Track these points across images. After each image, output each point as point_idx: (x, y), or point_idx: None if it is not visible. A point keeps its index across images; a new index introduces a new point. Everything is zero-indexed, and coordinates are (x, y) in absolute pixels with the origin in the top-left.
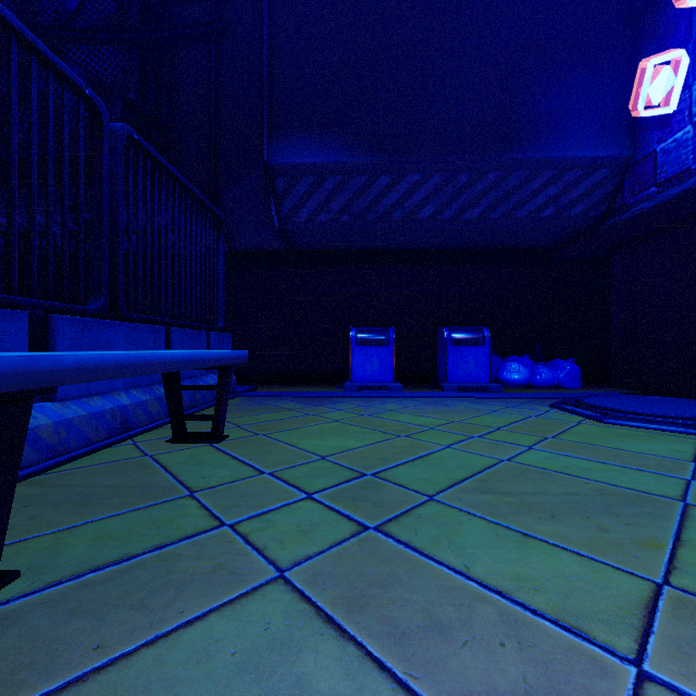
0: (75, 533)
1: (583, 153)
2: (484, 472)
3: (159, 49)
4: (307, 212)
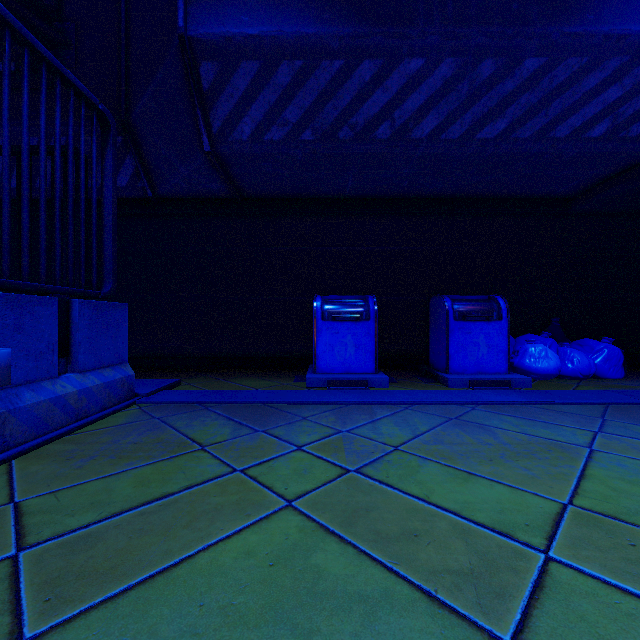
0: None
1: None
2: None
3: None
4: (250, 124)
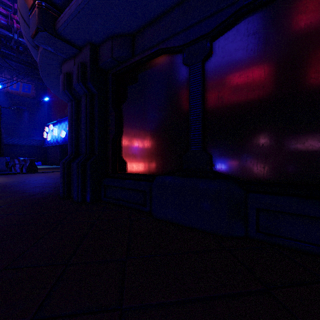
0: None
1: (38, 139)
2: None
3: None
4: None
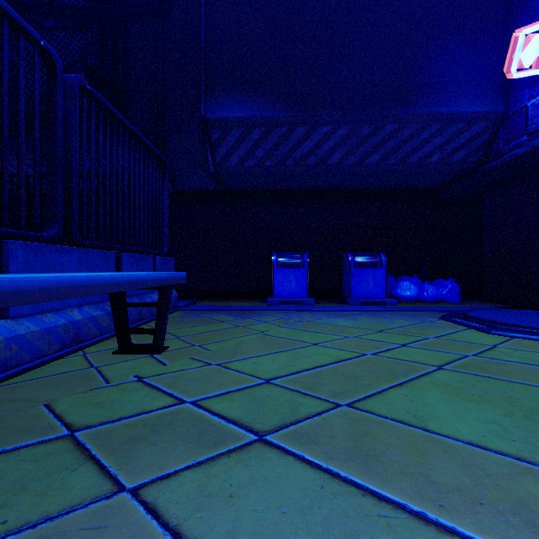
0: (1, 459)
1: (465, 109)
2: (400, 384)
3: (116, 25)
4: (237, 158)
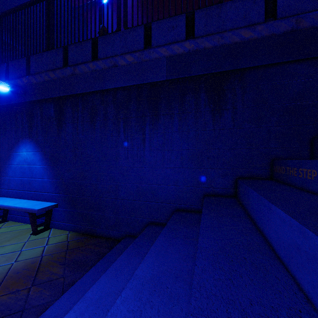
0: None
1: None
2: None
3: None
4: None
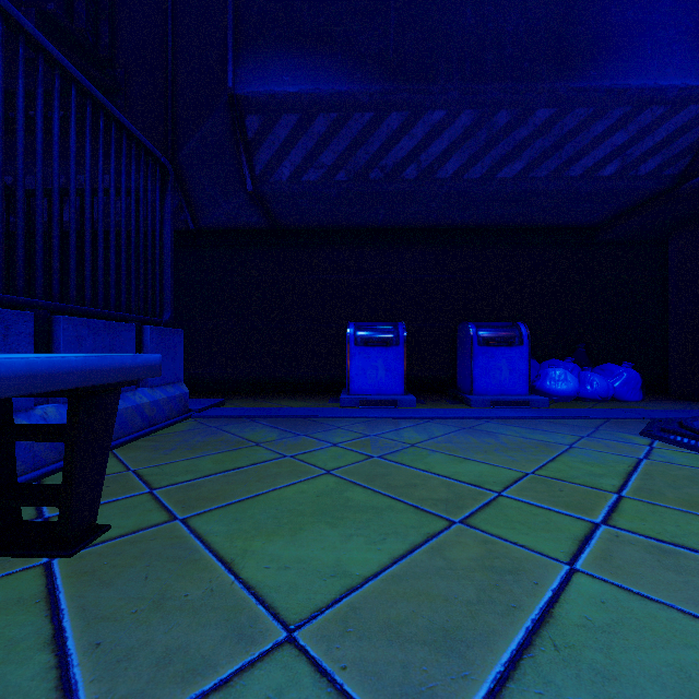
0: None
1: (669, 81)
2: None
3: None
4: (290, 167)
